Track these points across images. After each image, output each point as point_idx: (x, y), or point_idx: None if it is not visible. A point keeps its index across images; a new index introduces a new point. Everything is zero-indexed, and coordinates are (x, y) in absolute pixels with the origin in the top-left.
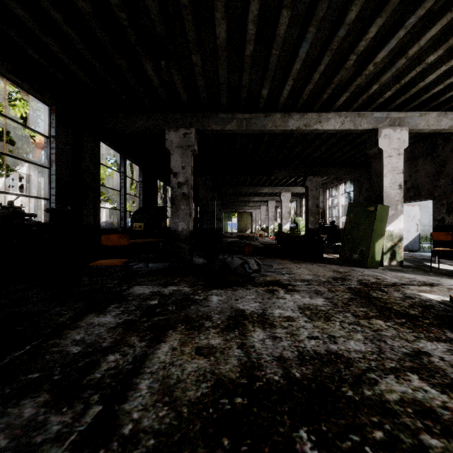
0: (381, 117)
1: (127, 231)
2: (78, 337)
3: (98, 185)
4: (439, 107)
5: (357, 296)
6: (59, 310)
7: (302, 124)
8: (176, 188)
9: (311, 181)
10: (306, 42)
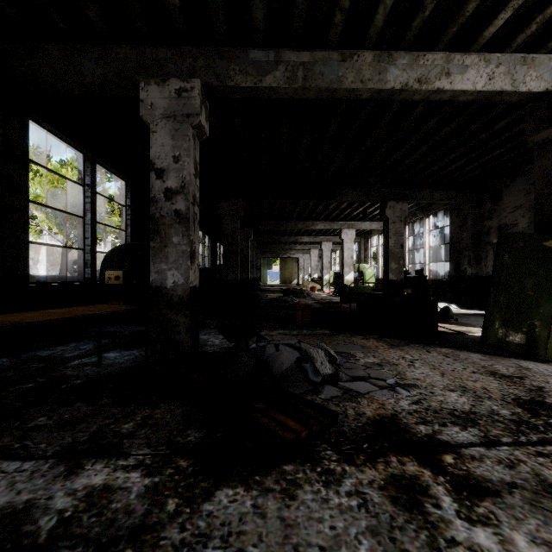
0: None
1: (98, 286)
2: None
3: (23, 201)
4: None
5: None
6: None
7: (413, 77)
8: (162, 201)
9: (392, 209)
10: None
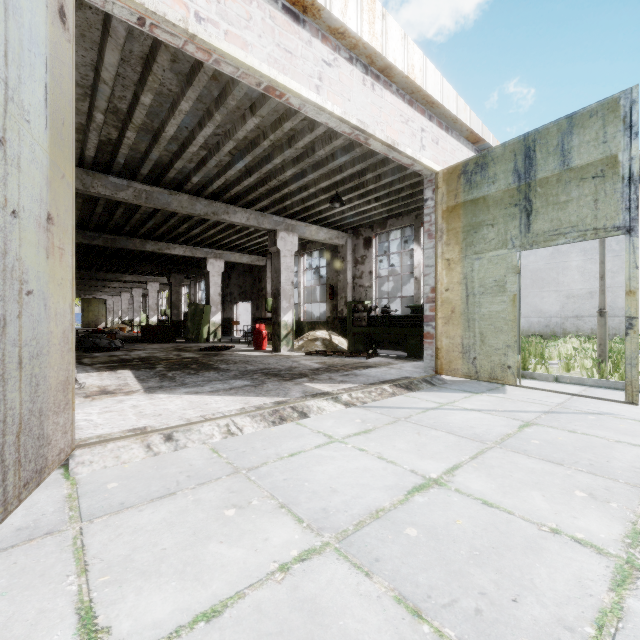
0: (209, 251)
1: None
2: None
3: None
4: (242, 250)
5: (176, 349)
6: None
7: (157, 248)
8: None
9: (175, 278)
10: (152, 221)
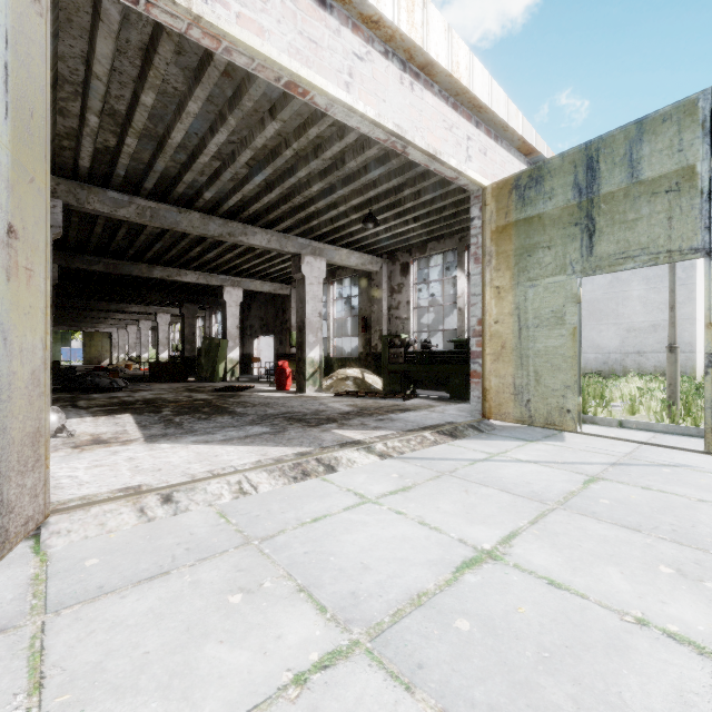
0: (226, 278)
1: None
2: None
3: None
4: (263, 277)
5: (187, 390)
6: None
7: (166, 275)
8: None
9: (188, 309)
10: (159, 244)
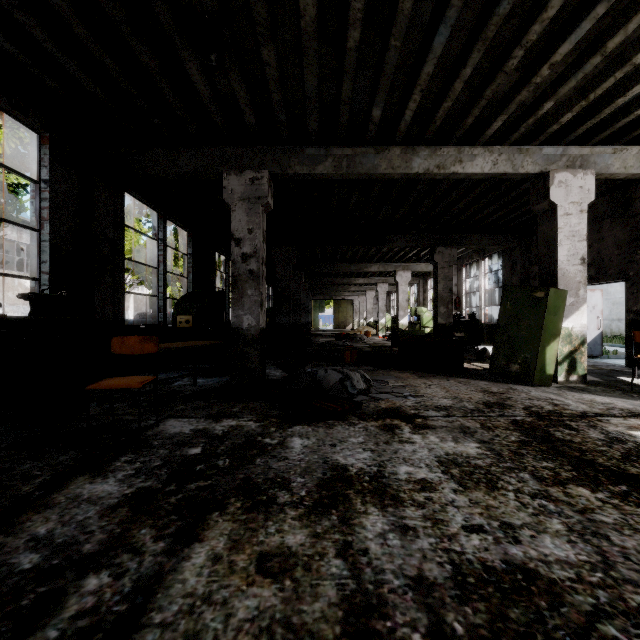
0: (554, 154)
1: (169, 329)
2: (42, 531)
3: (122, 259)
4: None
5: (530, 437)
6: (29, 468)
7: (433, 164)
8: (239, 263)
9: (441, 254)
10: (445, 24)
